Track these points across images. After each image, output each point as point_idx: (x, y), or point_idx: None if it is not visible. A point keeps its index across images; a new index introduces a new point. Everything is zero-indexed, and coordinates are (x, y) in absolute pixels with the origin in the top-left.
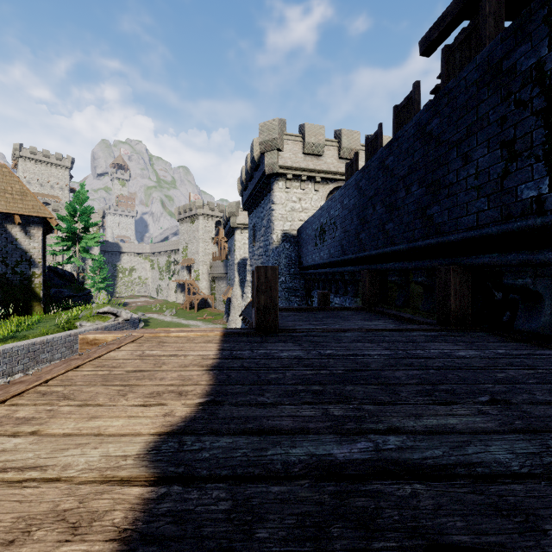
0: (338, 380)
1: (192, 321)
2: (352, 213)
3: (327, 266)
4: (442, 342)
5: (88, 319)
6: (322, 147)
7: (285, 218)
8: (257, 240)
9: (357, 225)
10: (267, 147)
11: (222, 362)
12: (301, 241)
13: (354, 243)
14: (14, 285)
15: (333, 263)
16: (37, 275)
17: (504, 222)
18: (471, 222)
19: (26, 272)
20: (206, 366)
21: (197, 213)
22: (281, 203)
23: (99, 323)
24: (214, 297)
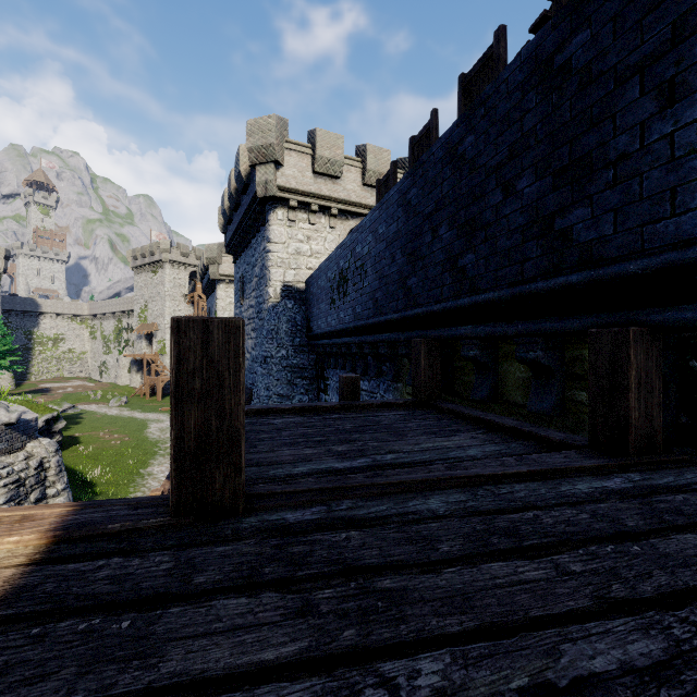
0: None
1: (152, 413)
2: (393, 246)
3: (350, 333)
4: (696, 530)
5: None
6: (340, 166)
7: (288, 264)
8: (246, 296)
9: (402, 265)
10: (260, 157)
11: None
12: (310, 298)
13: (396, 295)
14: None
15: (360, 328)
16: None
17: None
18: (687, 228)
19: None
20: None
21: (161, 259)
22: (281, 242)
23: None
24: None
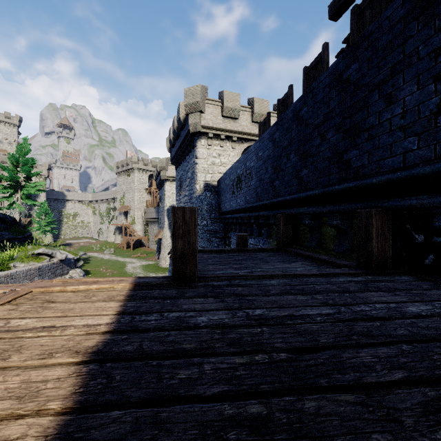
0: (286, 380)
1: (128, 258)
2: (266, 163)
3: (243, 211)
4: (378, 291)
5: (22, 260)
6: (238, 112)
7: (207, 171)
8: (183, 189)
9: (271, 174)
10: (191, 109)
11: (111, 341)
12: (220, 191)
13: (268, 190)
14: None
15: (249, 208)
16: None
17: (440, 160)
18: (396, 163)
19: None
20: (83, 353)
21: (132, 167)
22: (203, 158)
23: (33, 263)
24: (147, 238)
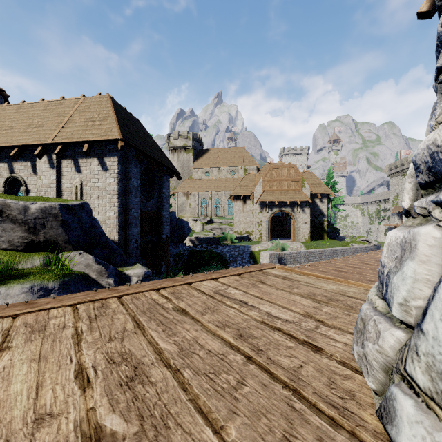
0: None
1: None
2: None
3: None
4: None
5: (355, 242)
6: None
7: None
8: None
9: None
10: None
11: None
12: None
13: None
14: (317, 225)
15: None
16: (325, 221)
17: None
18: None
19: (321, 220)
20: None
21: (408, 167)
22: None
23: (361, 245)
24: None
